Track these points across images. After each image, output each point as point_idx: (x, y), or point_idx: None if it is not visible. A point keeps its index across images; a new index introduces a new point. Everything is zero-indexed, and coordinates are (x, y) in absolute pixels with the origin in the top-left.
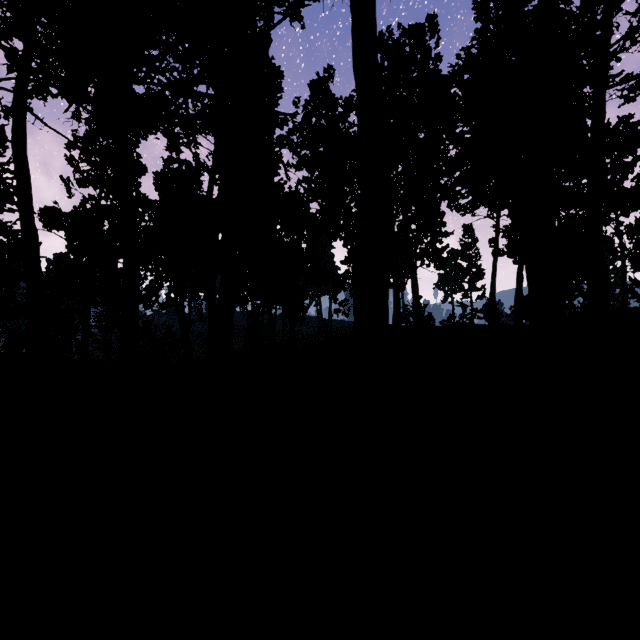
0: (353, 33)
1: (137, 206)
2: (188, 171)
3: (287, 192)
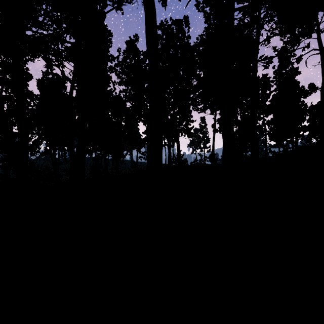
0: (146, 26)
1: (26, 97)
2: (58, 80)
3: (114, 95)
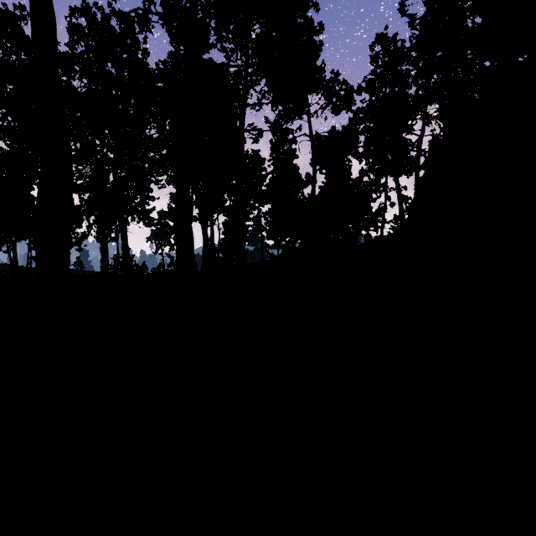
0: (33, 32)
1: None
2: None
3: None
